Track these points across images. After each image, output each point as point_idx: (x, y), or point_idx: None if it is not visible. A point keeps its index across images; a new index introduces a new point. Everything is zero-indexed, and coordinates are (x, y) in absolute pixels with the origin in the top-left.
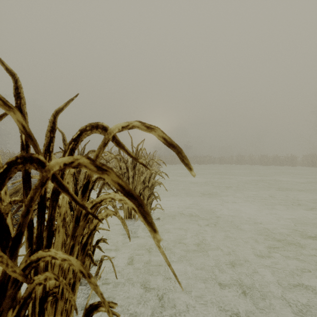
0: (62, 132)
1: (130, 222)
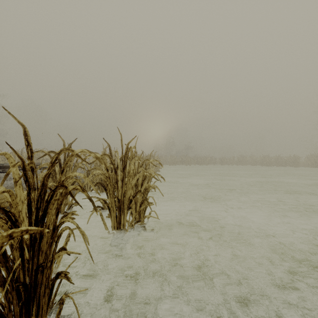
0: (22, 124)
1: (118, 233)
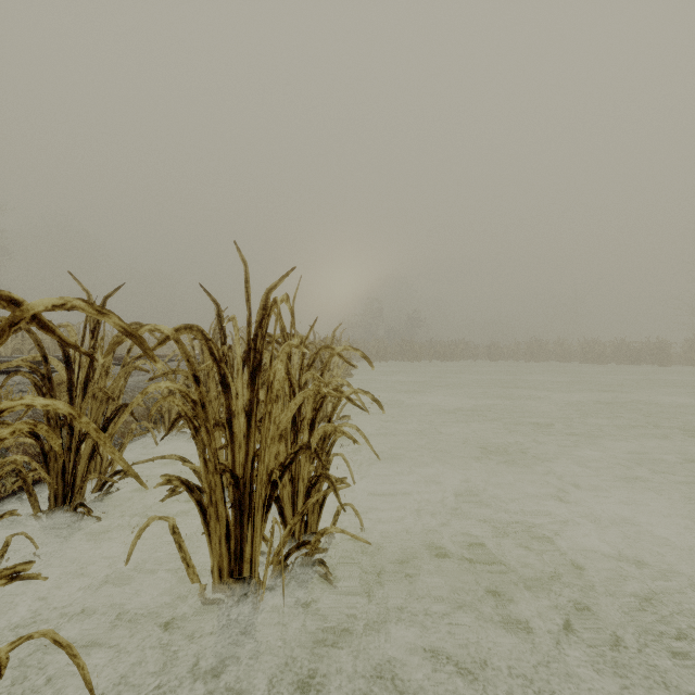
0: None
1: (235, 589)
